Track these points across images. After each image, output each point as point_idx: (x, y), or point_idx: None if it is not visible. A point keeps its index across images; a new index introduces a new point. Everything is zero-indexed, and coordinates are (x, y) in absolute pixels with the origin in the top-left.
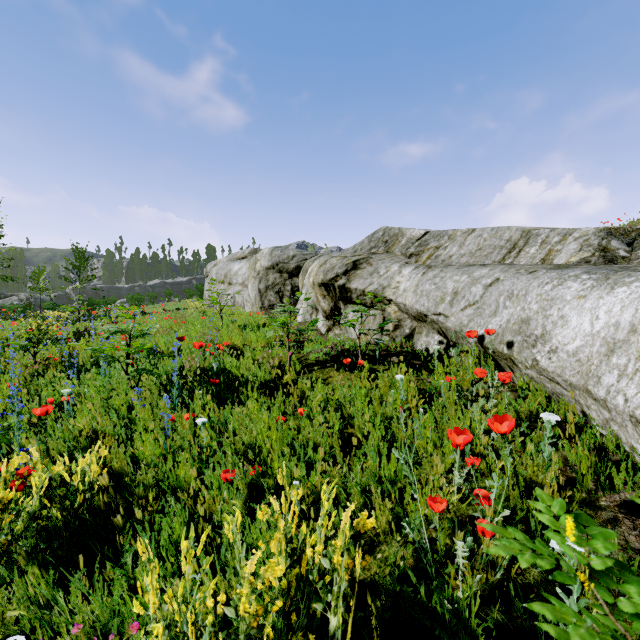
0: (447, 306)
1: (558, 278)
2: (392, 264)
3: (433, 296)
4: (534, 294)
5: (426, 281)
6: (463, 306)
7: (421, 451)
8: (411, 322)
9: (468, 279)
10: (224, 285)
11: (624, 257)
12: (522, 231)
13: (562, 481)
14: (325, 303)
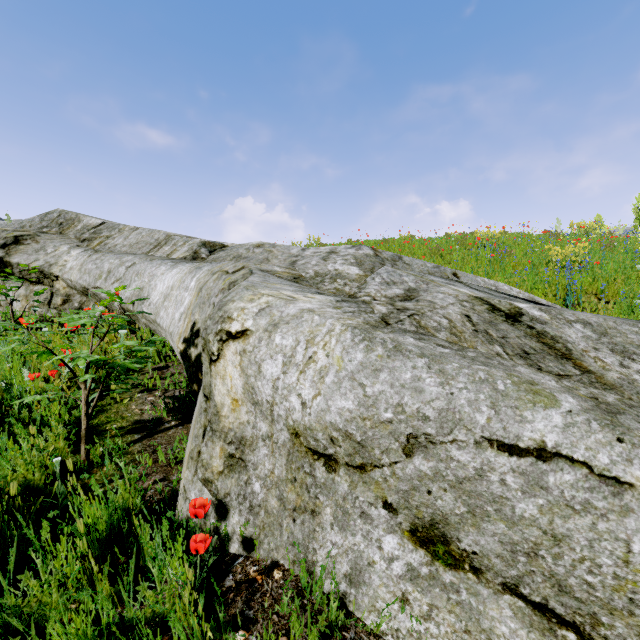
0: (103, 281)
1: (160, 264)
2: (62, 245)
3: (94, 274)
4: (148, 273)
5: (90, 262)
6: (113, 281)
7: None
8: (81, 297)
9: (119, 262)
10: None
11: (203, 258)
12: (167, 235)
13: None
14: None
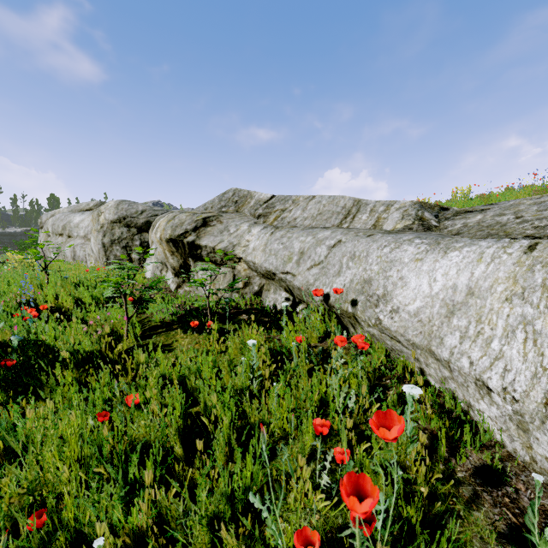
0: (294, 265)
1: (395, 242)
2: (242, 223)
3: (281, 255)
4: (375, 256)
5: (274, 241)
6: (309, 265)
7: (277, 431)
8: (260, 279)
9: (313, 240)
10: (62, 237)
11: (436, 226)
12: (354, 200)
13: (419, 451)
14: (174, 260)
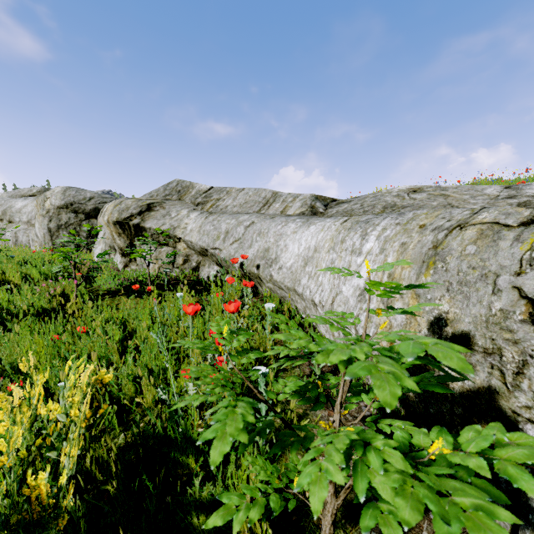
0: (221, 242)
1: (285, 221)
2: (182, 209)
3: (212, 235)
4: (272, 231)
5: (207, 223)
6: (232, 242)
7: None
8: (197, 257)
9: (236, 222)
10: (2, 223)
11: (322, 212)
12: (273, 193)
13: None
14: (121, 241)
